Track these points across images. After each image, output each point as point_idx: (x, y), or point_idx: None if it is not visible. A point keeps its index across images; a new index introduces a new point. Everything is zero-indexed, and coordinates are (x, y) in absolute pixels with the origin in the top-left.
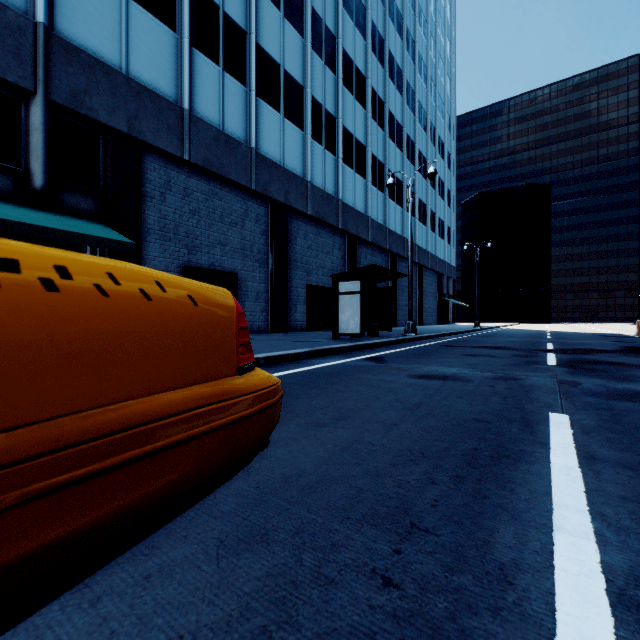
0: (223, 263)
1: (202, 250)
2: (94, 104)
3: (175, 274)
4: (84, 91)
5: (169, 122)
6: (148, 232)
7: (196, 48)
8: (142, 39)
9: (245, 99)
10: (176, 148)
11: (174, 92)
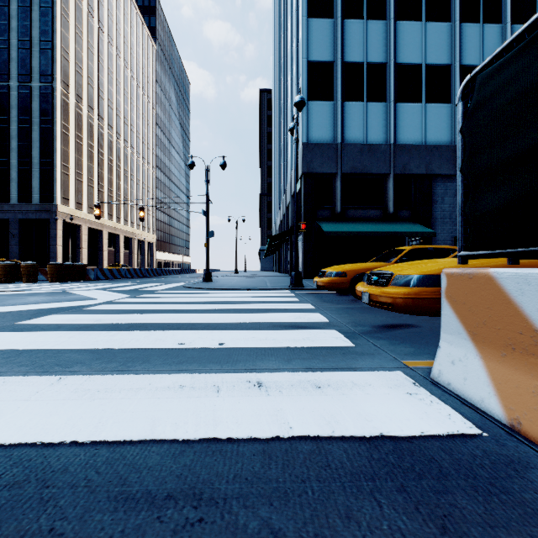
0: None
1: None
2: (411, 167)
3: (449, 242)
4: (407, 163)
5: (447, 157)
6: (434, 221)
7: None
8: (432, 120)
9: None
10: (451, 170)
11: (449, 138)
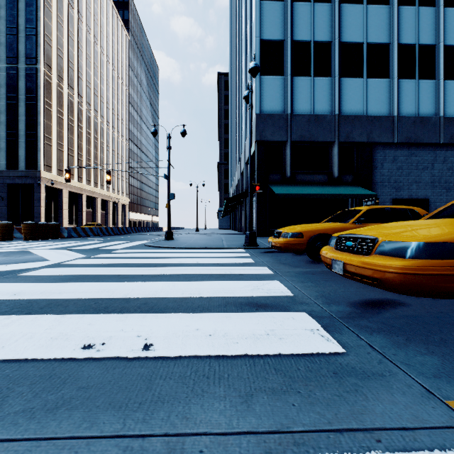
0: (417, 193)
1: (403, 188)
2: (353, 135)
3: (388, 203)
4: (350, 132)
5: (386, 127)
6: (374, 184)
7: (400, 78)
8: (372, 93)
9: (434, 88)
10: (389, 138)
11: (388, 110)
